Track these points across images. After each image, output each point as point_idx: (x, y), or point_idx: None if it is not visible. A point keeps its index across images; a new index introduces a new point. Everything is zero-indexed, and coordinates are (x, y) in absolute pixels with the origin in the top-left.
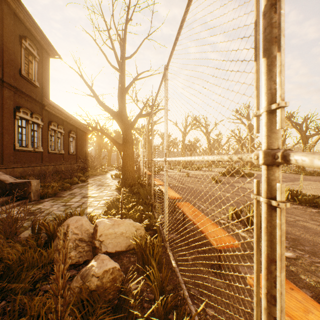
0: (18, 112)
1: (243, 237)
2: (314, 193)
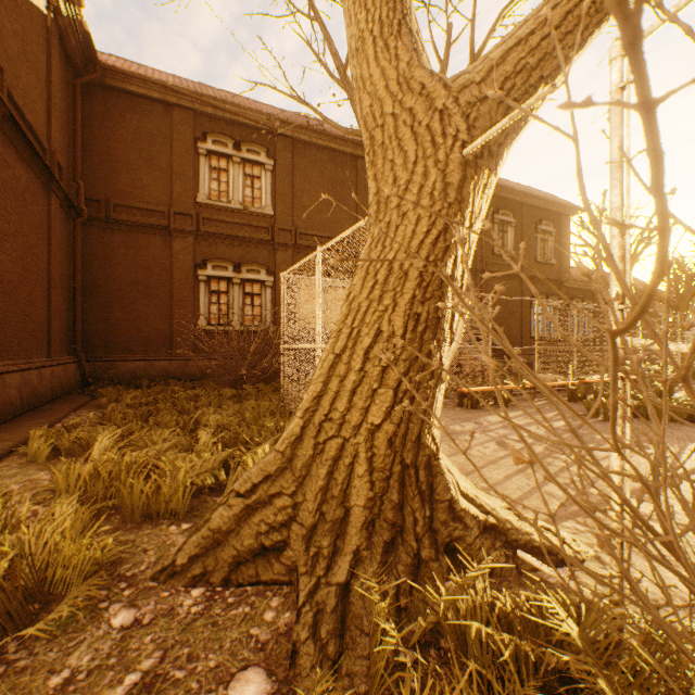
0: (533, 301)
1: None
2: None
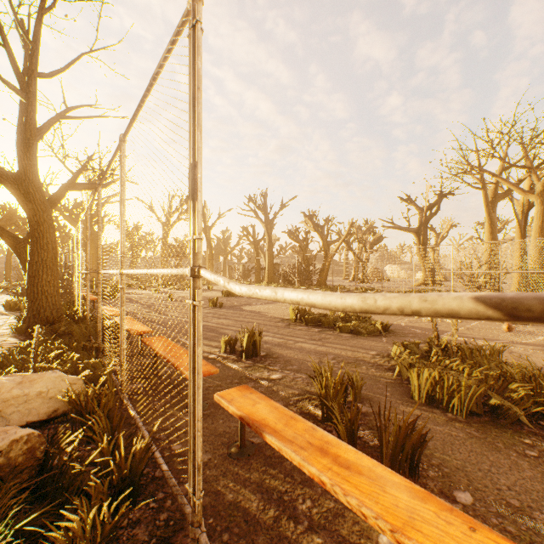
0: None
1: (234, 369)
2: (325, 311)
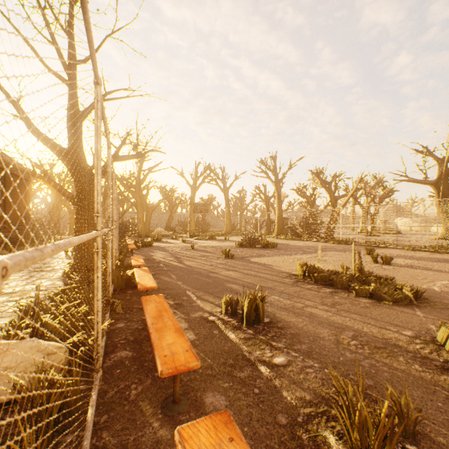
0: None
1: (231, 340)
2: (335, 266)
